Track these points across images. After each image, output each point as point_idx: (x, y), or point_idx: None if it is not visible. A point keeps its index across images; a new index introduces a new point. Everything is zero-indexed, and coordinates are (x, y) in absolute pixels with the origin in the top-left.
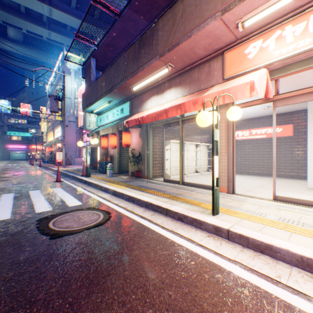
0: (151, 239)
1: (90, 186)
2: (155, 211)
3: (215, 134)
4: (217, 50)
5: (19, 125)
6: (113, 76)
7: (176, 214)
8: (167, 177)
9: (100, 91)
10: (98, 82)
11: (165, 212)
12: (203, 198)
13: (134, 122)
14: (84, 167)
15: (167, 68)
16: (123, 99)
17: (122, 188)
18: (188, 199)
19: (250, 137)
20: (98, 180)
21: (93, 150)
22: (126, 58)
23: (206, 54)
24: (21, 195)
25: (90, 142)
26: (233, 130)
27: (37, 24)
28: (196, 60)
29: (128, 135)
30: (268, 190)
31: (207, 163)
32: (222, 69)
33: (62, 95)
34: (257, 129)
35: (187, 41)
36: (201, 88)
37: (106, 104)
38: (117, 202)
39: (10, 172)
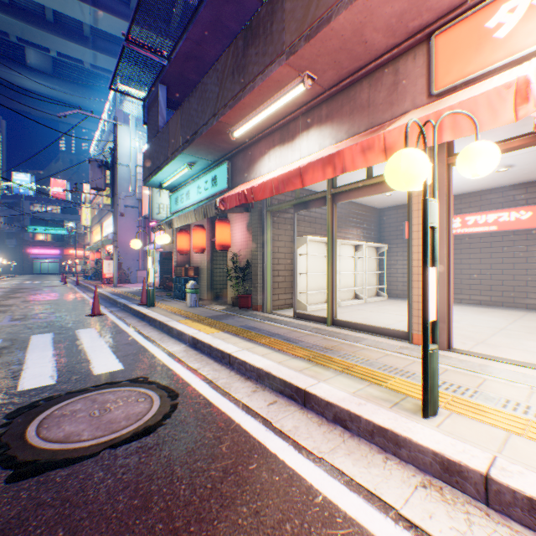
0: (269, 491)
1: (151, 326)
2: (278, 393)
3: (430, 211)
4: (415, 31)
5: (48, 215)
6: (195, 111)
7: (330, 409)
8: (300, 309)
9: (172, 143)
10: (168, 128)
11: (302, 397)
12: (385, 362)
13: (236, 199)
14: (145, 288)
15: (302, 84)
16: (217, 157)
17: (211, 331)
18: (352, 363)
19: (463, 230)
20: (166, 314)
21: (165, 256)
22: (220, 72)
23: (389, 43)
24: (12, 345)
25: (155, 240)
26: (449, 211)
27: (74, 40)
28: (365, 61)
29: (226, 227)
30: (522, 340)
31: (375, 280)
32: (427, 73)
33: (113, 159)
34: (477, 215)
35: (350, 8)
36: (377, 121)
37: (185, 169)
38: (197, 366)
39: (20, 297)
